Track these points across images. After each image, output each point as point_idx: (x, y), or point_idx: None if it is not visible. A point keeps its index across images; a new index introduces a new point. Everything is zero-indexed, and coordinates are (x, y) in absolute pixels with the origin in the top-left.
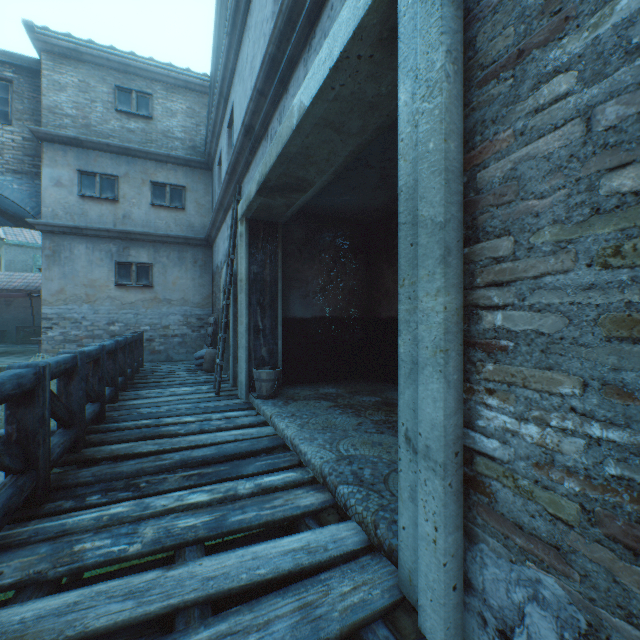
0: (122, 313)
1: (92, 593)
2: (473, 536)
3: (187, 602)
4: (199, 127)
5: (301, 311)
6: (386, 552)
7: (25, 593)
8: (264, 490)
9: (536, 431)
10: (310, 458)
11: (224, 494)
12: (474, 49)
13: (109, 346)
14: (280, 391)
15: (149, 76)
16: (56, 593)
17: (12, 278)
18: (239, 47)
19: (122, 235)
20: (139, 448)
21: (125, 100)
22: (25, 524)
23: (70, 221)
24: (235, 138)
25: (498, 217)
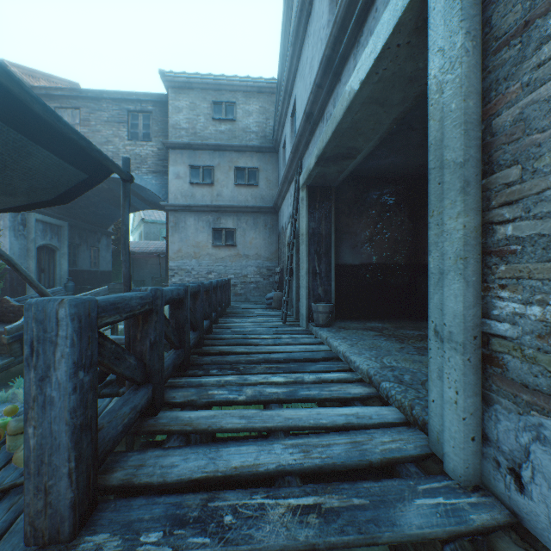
0: (216, 265)
1: (222, 413)
2: (489, 400)
3: (276, 428)
4: (268, 120)
5: (350, 259)
6: (420, 426)
7: (187, 409)
8: (323, 381)
9: (538, 310)
10: (358, 365)
11: (294, 379)
12: (490, 26)
13: (213, 283)
14: (333, 323)
15: (233, 89)
16: None
17: (148, 245)
18: (300, 52)
19: (216, 209)
20: (235, 349)
21: (218, 110)
22: (180, 378)
23: (184, 202)
24: (297, 124)
25: (508, 152)
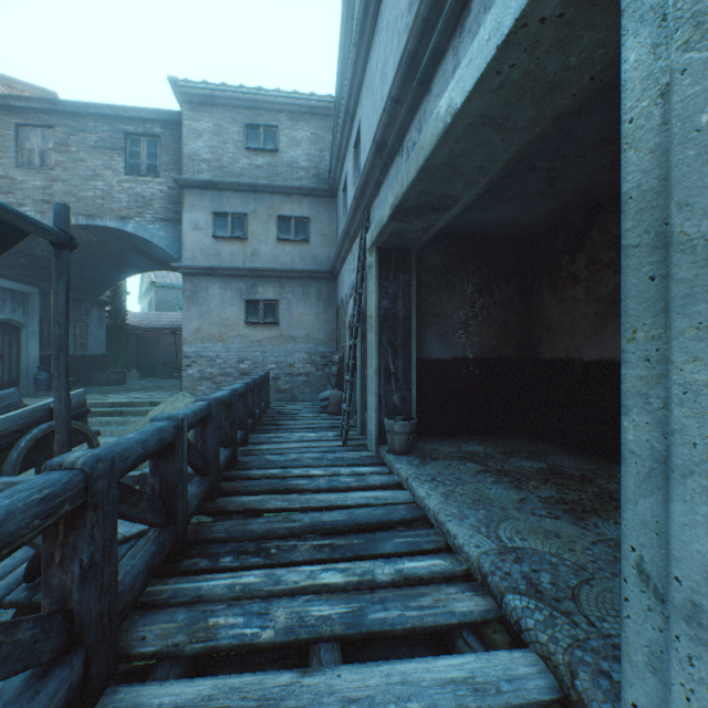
0: (250, 351)
1: (225, 687)
2: None
3: None
4: (323, 153)
5: (438, 351)
6: None
7: (164, 666)
8: (406, 579)
9: None
10: (462, 544)
11: (360, 578)
12: None
13: (239, 389)
14: (414, 445)
15: (275, 108)
16: (192, 669)
17: (160, 317)
18: (367, 56)
19: (250, 273)
20: (268, 503)
21: (253, 137)
22: (166, 581)
23: (206, 262)
24: (362, 158)
25: None
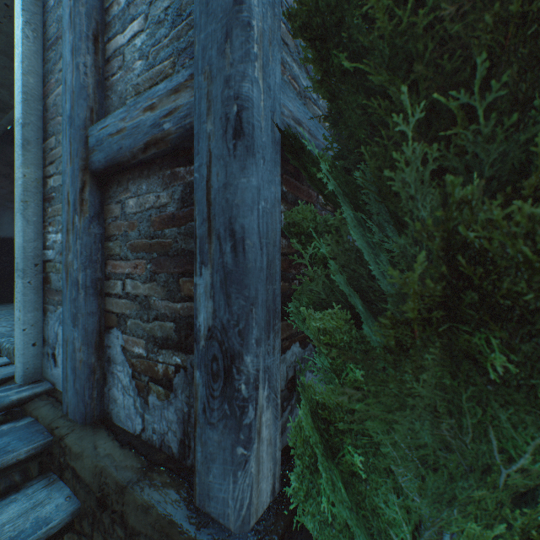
0: None
1: None
2: (46, 311)
3: None
4: None
5: None
6: None
7: None
8: None
9: (61, 236)
10: None
11: None
12: (46, 28)
13: None
14: None
15: None
16: None
17: None
18: None
19: None
20: None
21: None
22: None
23: None
24: None
25: (52, 126)
